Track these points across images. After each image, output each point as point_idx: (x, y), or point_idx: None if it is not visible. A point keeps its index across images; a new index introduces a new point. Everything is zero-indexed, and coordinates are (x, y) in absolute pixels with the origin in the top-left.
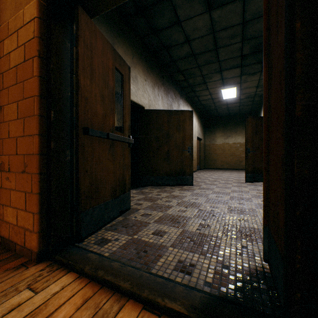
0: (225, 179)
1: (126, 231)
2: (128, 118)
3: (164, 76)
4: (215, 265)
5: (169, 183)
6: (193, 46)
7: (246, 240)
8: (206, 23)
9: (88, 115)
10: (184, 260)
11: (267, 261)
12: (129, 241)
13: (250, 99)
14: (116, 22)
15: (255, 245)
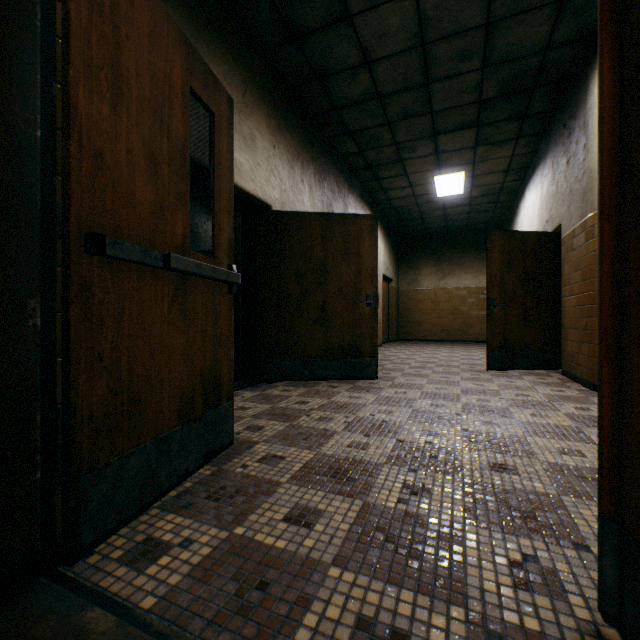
0: (444, 363)
1: (217, 513)
2: (229, 221)
3: (316, 142)
4: (466, 634)
5: (327, 373)
6: (377, 75)
7: (529, 534)
8: (409, 22)
9: (104, 200)
10: (373, 617)
11: (616, 620)
12: (220, 548)
13: (491, 198)
14: (203, 4)
15: (555, 549)
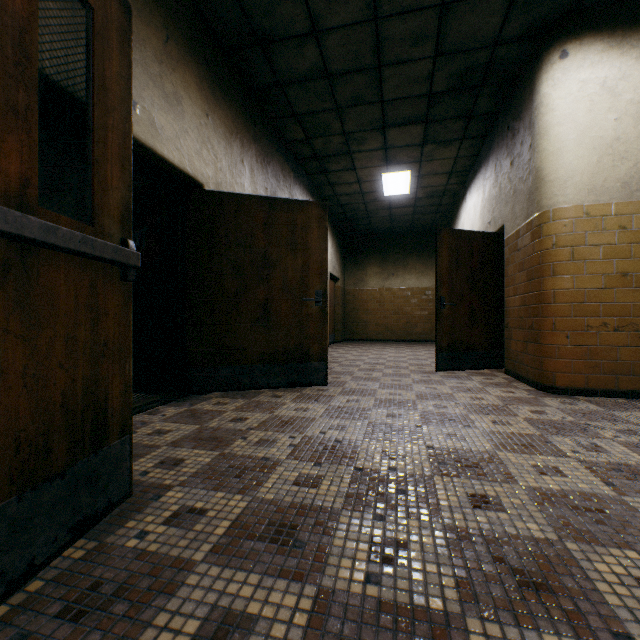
0: (393, 365)
1: None
2: (123, 177)
3: (258, 121)
4: None
5: (270, 381)
6: (327, 49)
7: (551, 622)
8: None
9: None
10: None
11: None
12: None
13: (435, 201)
14: None
15: None
